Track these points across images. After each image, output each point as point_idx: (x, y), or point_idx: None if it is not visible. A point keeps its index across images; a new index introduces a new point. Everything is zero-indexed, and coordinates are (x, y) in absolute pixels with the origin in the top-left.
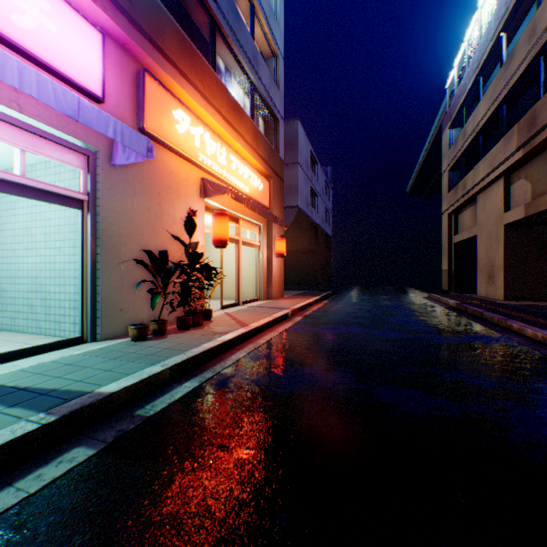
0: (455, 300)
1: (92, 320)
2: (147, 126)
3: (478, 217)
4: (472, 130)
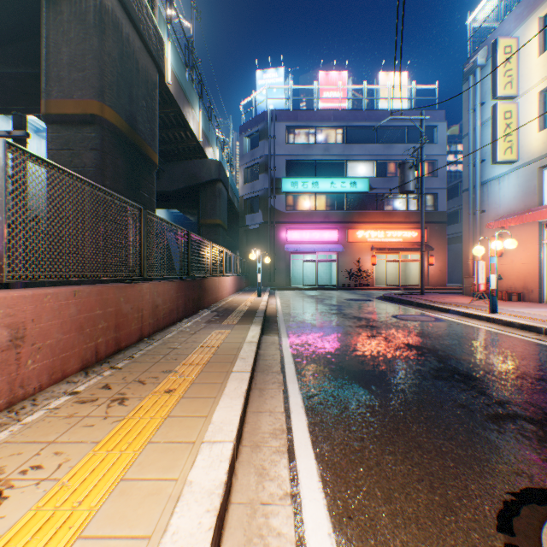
0: None
1: (337, 282)
2: (348, 241)
3: None
4: None
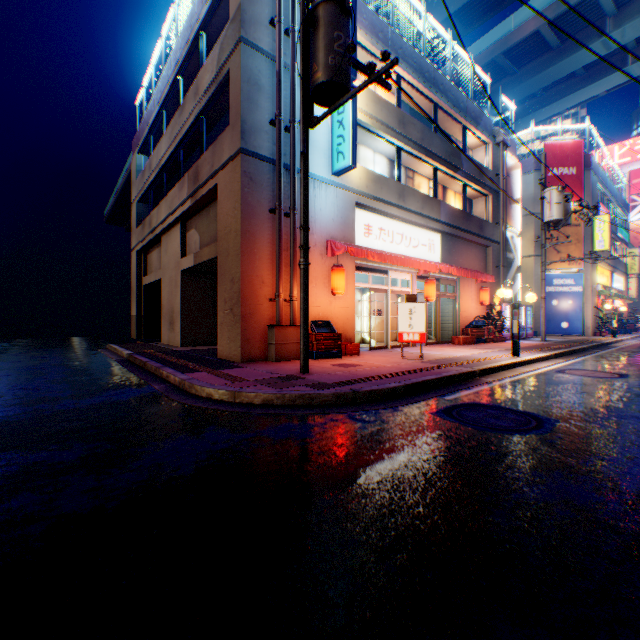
0: (134, 350)
1: None
2: None
3: (164, 260)
4: (158, 164)
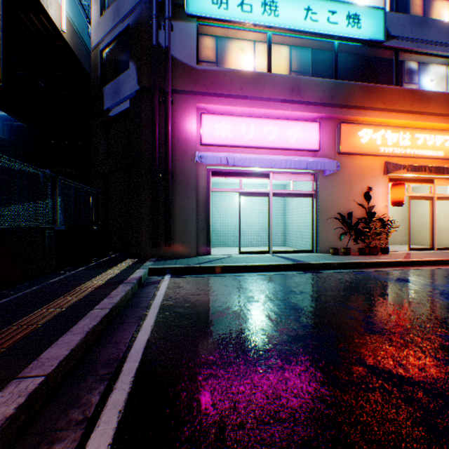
0: None
1: (315, 244)
2: (341, 150)
3: None
4: None
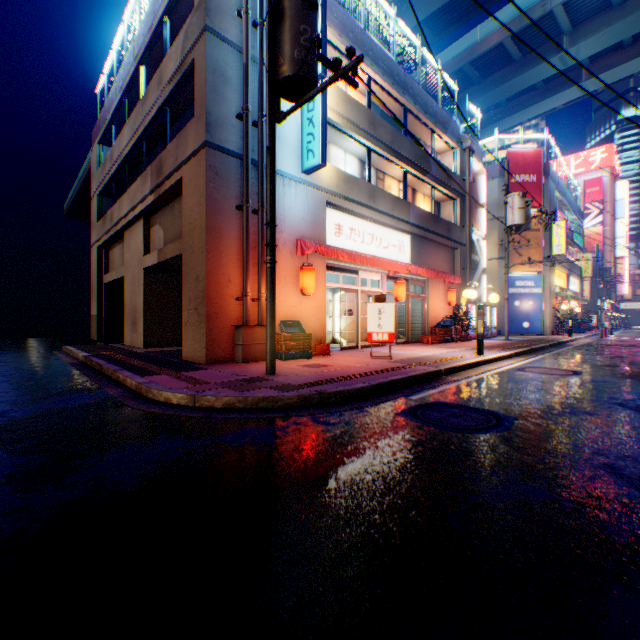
0: (91, 352)
1: None
2: None
3: (126, 257)
4: (120, 156)
